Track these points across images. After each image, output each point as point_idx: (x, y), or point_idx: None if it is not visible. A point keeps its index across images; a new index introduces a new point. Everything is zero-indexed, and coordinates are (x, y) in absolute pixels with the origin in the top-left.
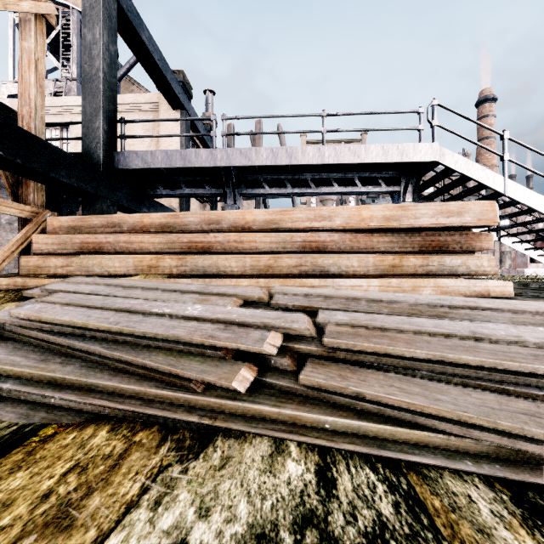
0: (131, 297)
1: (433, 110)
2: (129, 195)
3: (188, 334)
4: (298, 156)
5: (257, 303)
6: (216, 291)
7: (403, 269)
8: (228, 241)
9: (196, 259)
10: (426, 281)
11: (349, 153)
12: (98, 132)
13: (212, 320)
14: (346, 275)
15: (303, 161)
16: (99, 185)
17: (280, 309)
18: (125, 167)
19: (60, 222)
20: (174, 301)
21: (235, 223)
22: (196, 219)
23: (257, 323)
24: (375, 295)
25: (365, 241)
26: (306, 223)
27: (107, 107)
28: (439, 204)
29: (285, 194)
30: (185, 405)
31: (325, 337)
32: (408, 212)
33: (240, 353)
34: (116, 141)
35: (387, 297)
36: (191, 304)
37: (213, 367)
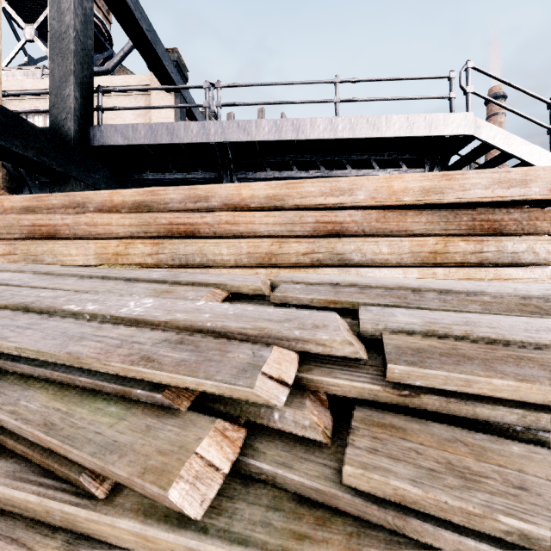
0: (53, 287)
1: (468, 74)
2: (109, 178)
3: (100, 353)
4: (307, 130)
5: (251, 296)
6: (189, 279)
7: (449, 257)
8: (218, 223)
9: (176, 245)
10: (483, 272)
11: (367, 125)
12: (68, 100)
13: (164, 325)
14: (373, 265)
15: (313, 136)
16: (69, 163)
17: (289, 306)
18: (102, 144)
19: (12, 202)
20: (117, 293)
21: (228, 201)
22: (179, 196)
23: (245, 330)
24: (441, 283)
25: (396, 222)
26: (319, 198)
27: (80, 72)
28: (496, 171)
29: (290, 178)
30: (66, 527)
31: (392, 362)
32: (454, 183)
33: (207, 392)
34: (92, 114)
35: (462, 286)
36: (138, 297)
37: (139, 433)
